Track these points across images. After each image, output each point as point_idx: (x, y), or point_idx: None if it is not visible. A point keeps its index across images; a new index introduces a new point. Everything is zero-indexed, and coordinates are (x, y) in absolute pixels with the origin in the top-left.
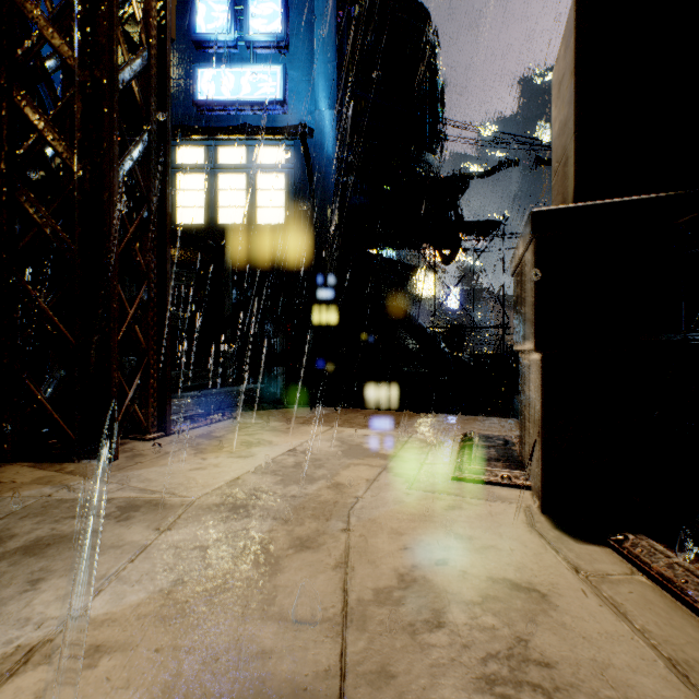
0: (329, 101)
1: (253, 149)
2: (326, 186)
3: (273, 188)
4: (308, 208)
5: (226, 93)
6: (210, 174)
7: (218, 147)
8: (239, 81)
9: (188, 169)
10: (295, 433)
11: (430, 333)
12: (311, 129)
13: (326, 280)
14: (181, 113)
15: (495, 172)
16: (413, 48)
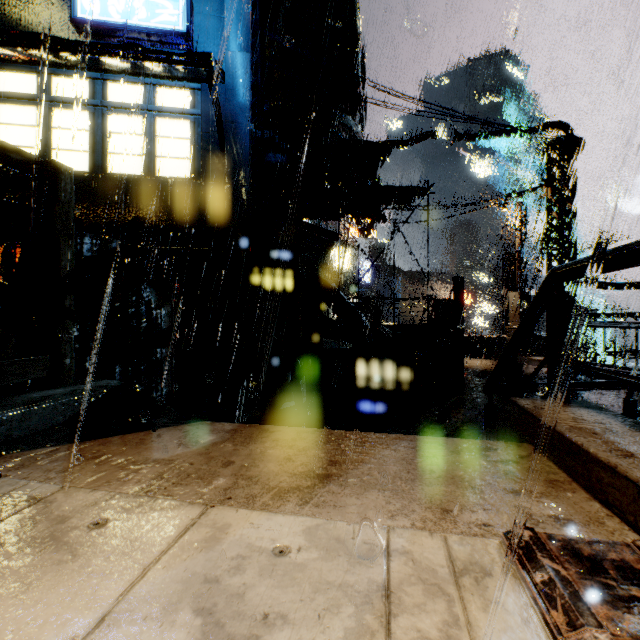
0: (242, 41)
1: (152, 88)
2: (238, 137)
3: (176, 136)
4: (218, 161)
5: (115, 14)
6: (96, 112)
7: (107, 82)
8: (132, 2)
9: (67, 104)
10: (94, 555)
11: (351, 305)
12: (220, 68)
13: (238, 243)
14: (57, 33)
15: (415, 142)
16: (334, 4)
